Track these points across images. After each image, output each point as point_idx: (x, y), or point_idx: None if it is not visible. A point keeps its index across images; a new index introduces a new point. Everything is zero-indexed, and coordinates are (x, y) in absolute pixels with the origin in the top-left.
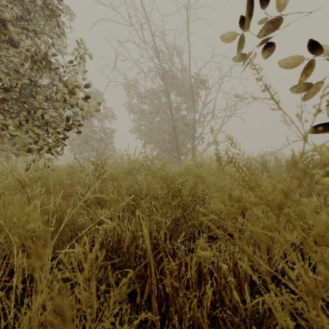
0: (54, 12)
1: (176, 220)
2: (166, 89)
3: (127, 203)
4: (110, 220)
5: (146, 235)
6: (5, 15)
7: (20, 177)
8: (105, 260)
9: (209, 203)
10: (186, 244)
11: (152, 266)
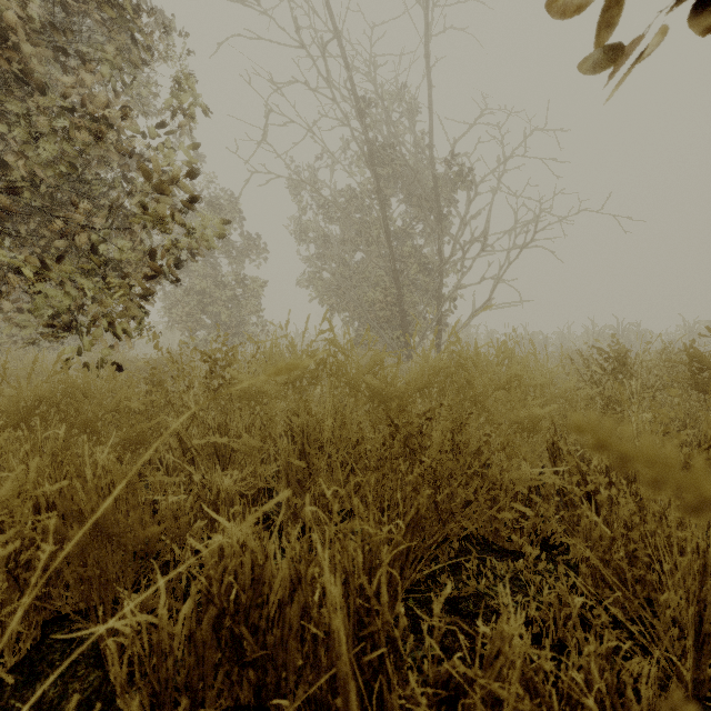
0: (124, 8)
1: (418, 522)
2: (377, 187)
3: (286, 459)
4: (231, 524)
5: (333, 601)
6: (10, 16)
7: (18, 393)
8: (217, 639)
9: (505, 469)
10: (459, 621)
11: (353, 710)
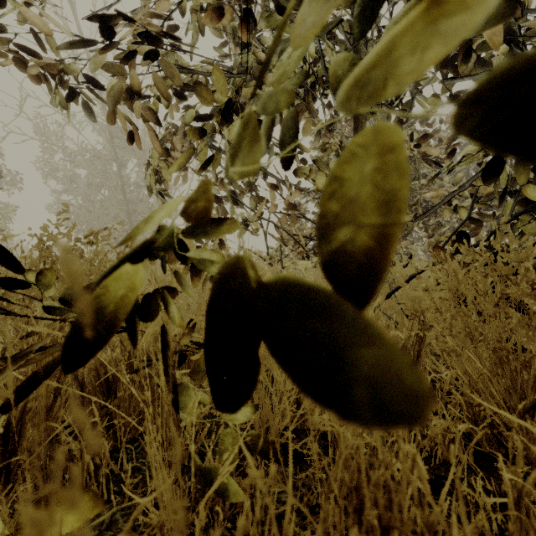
0: None
1: None
2: (115, 157)
3: None
4: None
5: None
6: None
7: None
8: None
9: None
10: None
11: None
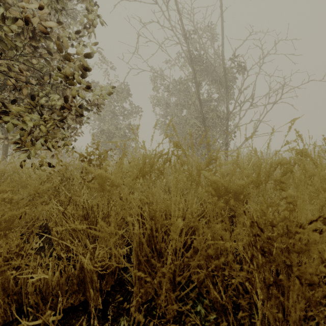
0: None
1: None
2: (194, 75)
3: (137, 242)
4: None
5: None
6: None
7: None
8: None
9: None
10: None
11: None
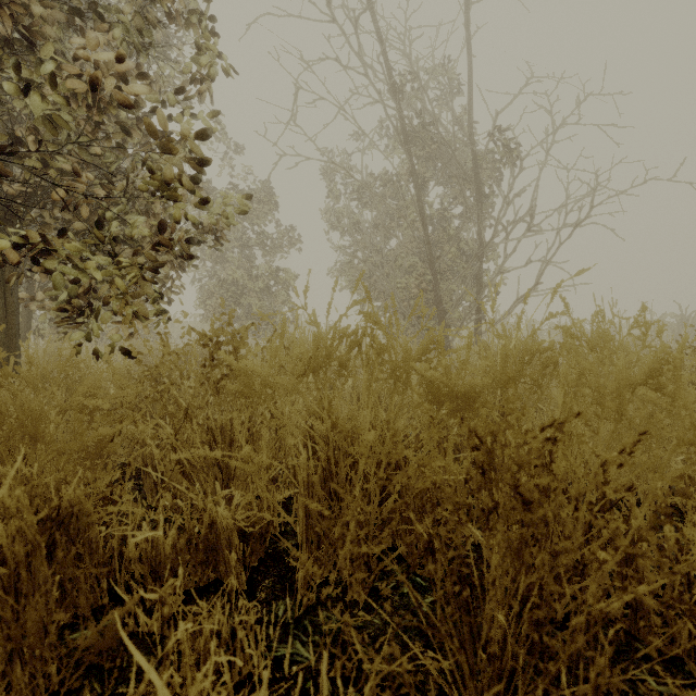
0: None
1: None
2: (411, 167)
3: (305, 482)
4: None
5: None
6: None
7: None
8: None
9: None
10: None
11: None
